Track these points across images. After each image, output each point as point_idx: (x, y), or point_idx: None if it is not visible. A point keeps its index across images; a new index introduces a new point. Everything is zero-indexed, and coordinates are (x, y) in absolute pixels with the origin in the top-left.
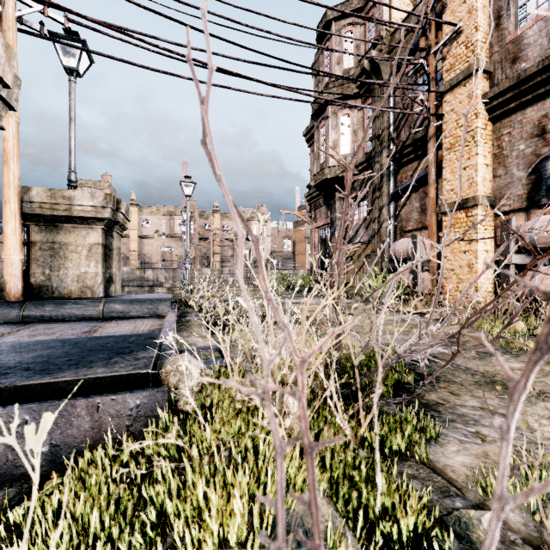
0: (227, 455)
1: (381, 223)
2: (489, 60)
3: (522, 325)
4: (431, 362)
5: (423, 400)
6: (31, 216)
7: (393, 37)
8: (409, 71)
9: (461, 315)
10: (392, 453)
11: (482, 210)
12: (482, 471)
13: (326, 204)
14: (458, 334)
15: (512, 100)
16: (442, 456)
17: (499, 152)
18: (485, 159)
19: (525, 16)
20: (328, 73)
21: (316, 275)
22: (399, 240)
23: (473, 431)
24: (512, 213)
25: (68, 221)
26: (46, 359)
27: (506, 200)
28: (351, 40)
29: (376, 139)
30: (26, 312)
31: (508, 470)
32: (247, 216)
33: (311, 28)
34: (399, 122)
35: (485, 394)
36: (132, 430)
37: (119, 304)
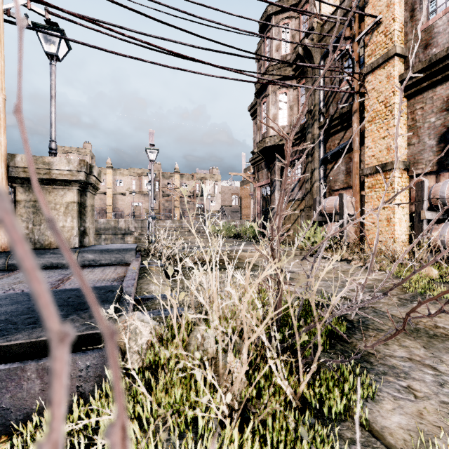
0: (165, 439)
1: (312, 183)
2: (404, 46)
3: (436, 272)
4: (360, 309)
5: (355, 350)
6: (16, 179)
7: (322, 28)
8: (336, 56)
9: (382, 263)
10: (330, 411)
11: (399, 173)
12: (419, 434)
13: (267, 167)
14: (406, 315)
15: (424, 80)
16: (378, 416)
17: (413, 124)
18: (401, 130)
19: (435, 9)
20: (269, 57)
21: (259, 226)
22: (328, 197)
23: (405, 386)
24: (424, 175)
25: (48, 183)
26: (8, 317)
27: (419, 164)
28: (288, 31)
29: (309, 113)
30: (10, 261)
31: (447, 439)
32: (202, 177)
33: (254, 20)
34: (328, 99)
35: (412, 343)
36: (82, 391)
37: (90, 254)
